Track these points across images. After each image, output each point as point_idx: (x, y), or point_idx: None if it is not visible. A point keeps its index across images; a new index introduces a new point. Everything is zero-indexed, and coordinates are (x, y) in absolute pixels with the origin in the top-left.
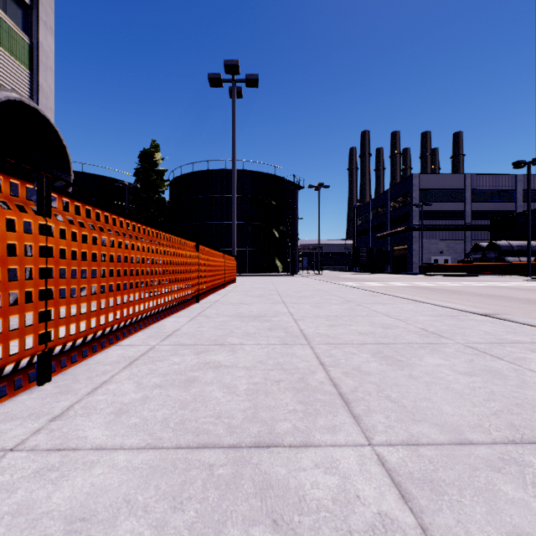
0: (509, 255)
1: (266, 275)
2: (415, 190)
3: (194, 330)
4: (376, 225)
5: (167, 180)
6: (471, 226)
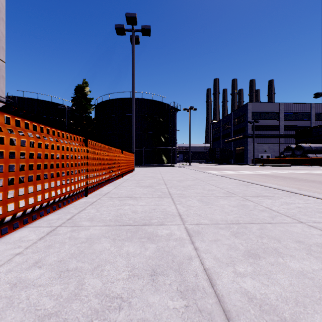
0: (309, 153)
1: (156, 165)
2: (249, 112)
3: (11, 281)
4: (224, 134)
5: (93, 105)
6: (284, 135)
